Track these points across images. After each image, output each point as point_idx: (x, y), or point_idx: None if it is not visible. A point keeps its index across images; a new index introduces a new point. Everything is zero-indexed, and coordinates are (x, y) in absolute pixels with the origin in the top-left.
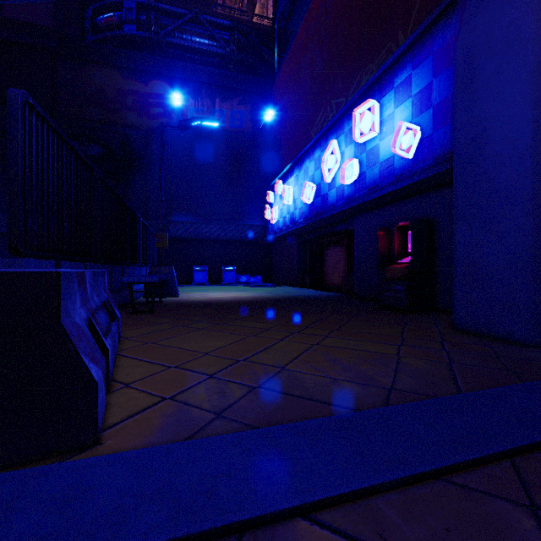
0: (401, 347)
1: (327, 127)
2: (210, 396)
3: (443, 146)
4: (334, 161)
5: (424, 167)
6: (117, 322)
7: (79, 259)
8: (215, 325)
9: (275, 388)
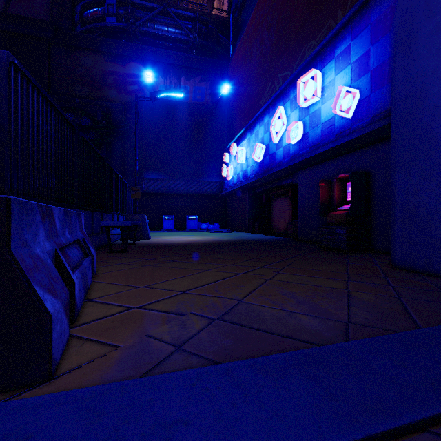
0: (348, 282)
1: (275, 96)
2: (170, 328)
3: (380, 105)
4: (281, 125)
5: (362, 125)
6: (91, 258)
7: (63, 205)
8: (179, 263)
9: (234, 320)
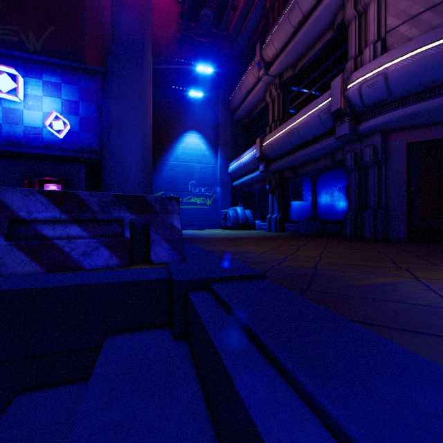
0: None
1: None
2: None
3: (87, 143)
4: None
5: (73, 149)
6: None
7: None
8: None
9: None
